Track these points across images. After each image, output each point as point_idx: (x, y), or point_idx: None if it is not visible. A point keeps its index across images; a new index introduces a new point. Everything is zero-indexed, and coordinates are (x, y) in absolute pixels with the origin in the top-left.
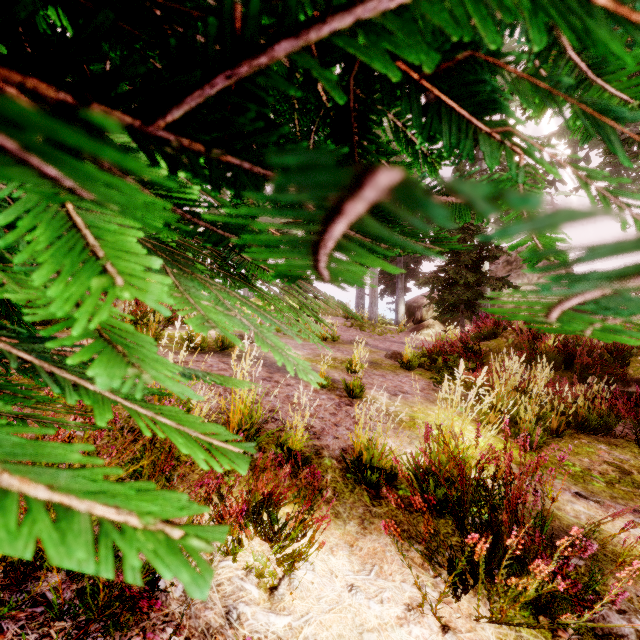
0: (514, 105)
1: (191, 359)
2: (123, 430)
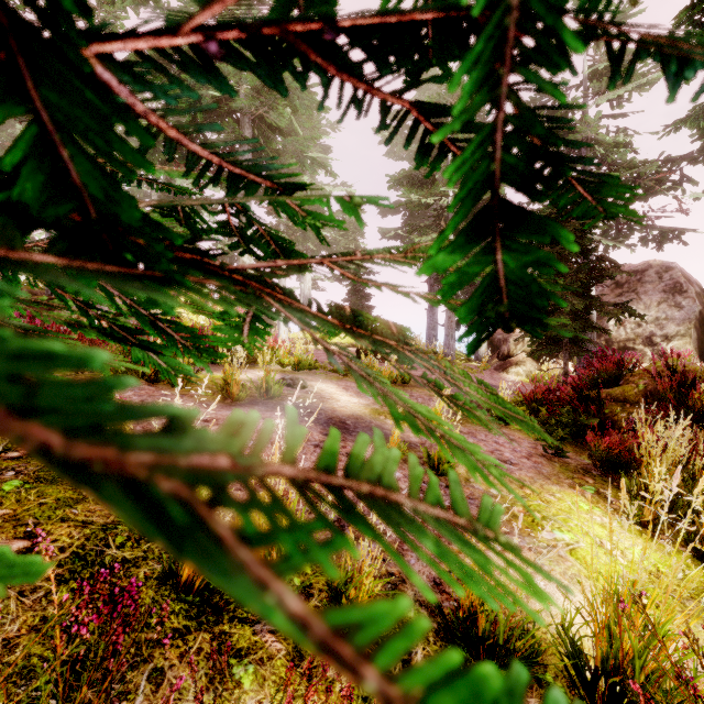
0: (631, 87)
1: (224, 415)
2: (84, 561)
